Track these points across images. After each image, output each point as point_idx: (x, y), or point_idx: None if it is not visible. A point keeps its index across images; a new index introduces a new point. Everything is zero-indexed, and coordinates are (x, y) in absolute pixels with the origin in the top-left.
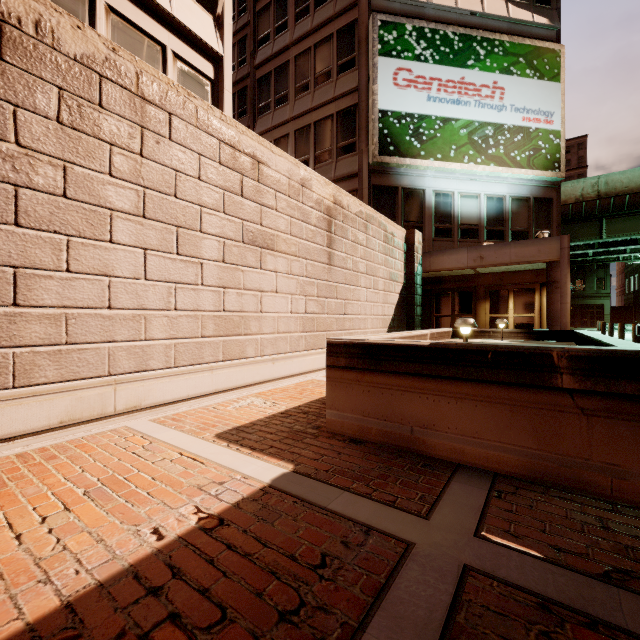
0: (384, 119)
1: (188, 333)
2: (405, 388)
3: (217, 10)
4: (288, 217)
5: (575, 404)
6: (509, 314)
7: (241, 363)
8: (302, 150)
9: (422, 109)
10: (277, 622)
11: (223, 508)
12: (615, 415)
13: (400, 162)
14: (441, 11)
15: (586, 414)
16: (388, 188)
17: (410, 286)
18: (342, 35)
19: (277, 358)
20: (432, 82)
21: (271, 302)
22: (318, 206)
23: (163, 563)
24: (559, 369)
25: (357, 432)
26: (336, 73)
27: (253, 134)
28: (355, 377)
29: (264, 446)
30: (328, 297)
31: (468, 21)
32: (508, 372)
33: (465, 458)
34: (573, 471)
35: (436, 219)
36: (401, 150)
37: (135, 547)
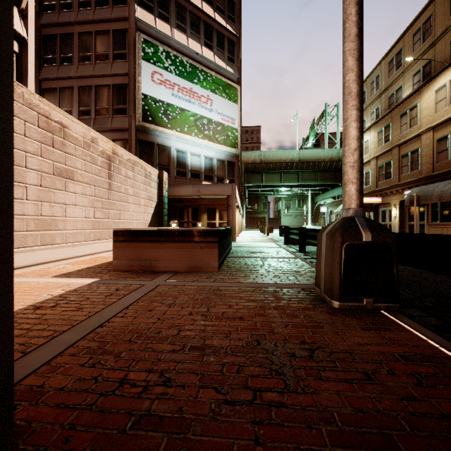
0: (145, 100)
1: (17, 228)
2: (148, 247)
3: (21, 5)
4: (83, 160)
5: (199, 246)
6: (216, 221)
7: (52, 247)
8: (85, 102)
9: (169, 100)
10: (105, 297)
11: (74, 288)
12: (208, 247)
13: (156, 128)
14: (180, 45)
15: (201, 248)
16: (148, 142)
17: (161, 204)
18: (117, 34)
19: (76, 244)
20: (175, 85)
21: (72, 211)
22: (102, 155)
23: (59, 297)
24: (195, 235)
25: (128, 268)
26: (112, 58)
27: (60, 110)
28: (127, 245)
29: (83, 276)
30: (109, 209)
31: (195, 57)
32: (182, 238)
33: (169, 269)
34: (198, 266)
35: (177, 165)
36: (156, 121)
37: (43, 297)
